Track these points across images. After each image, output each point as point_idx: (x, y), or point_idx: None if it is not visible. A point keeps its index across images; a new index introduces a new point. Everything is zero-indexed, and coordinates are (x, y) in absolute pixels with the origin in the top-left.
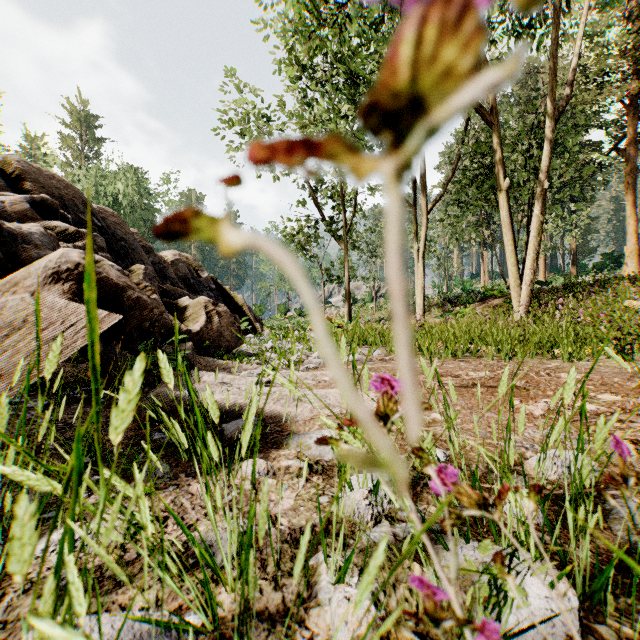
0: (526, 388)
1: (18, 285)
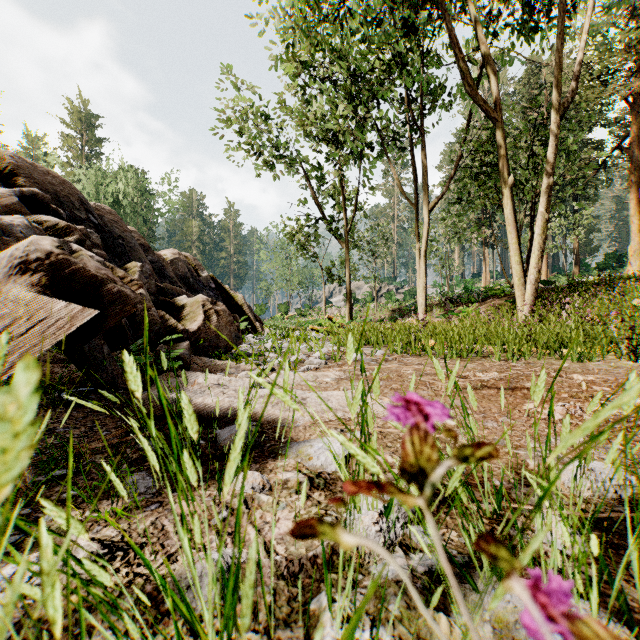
0: None
1: None
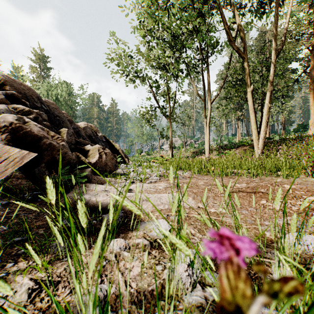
0: (268, 193)
1: None
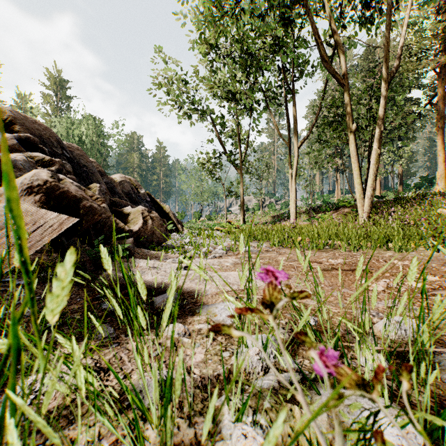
0: (370, 271)
1: (2, 196)
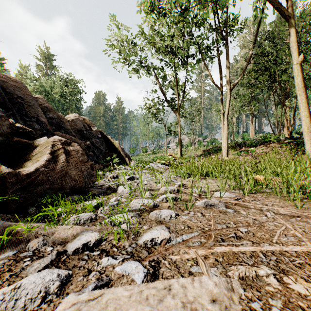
0: None
1: None
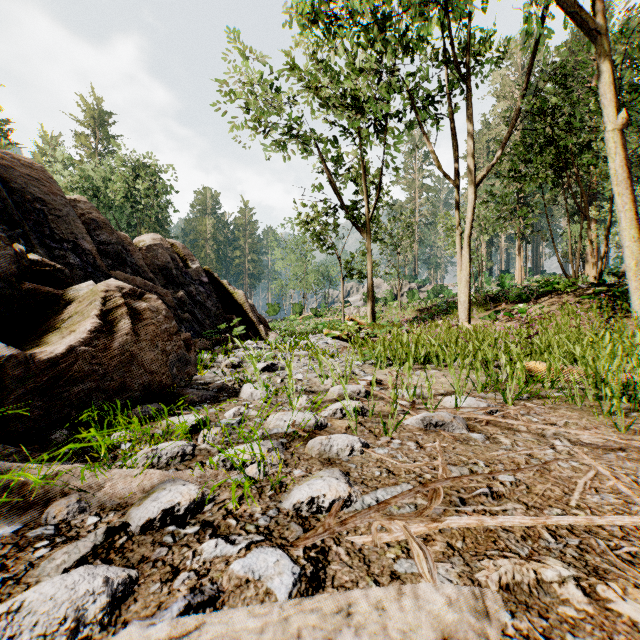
0: None
1: None
